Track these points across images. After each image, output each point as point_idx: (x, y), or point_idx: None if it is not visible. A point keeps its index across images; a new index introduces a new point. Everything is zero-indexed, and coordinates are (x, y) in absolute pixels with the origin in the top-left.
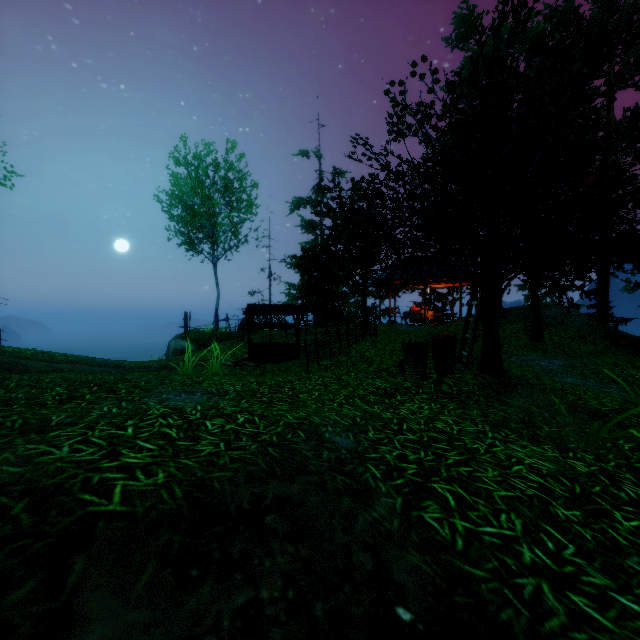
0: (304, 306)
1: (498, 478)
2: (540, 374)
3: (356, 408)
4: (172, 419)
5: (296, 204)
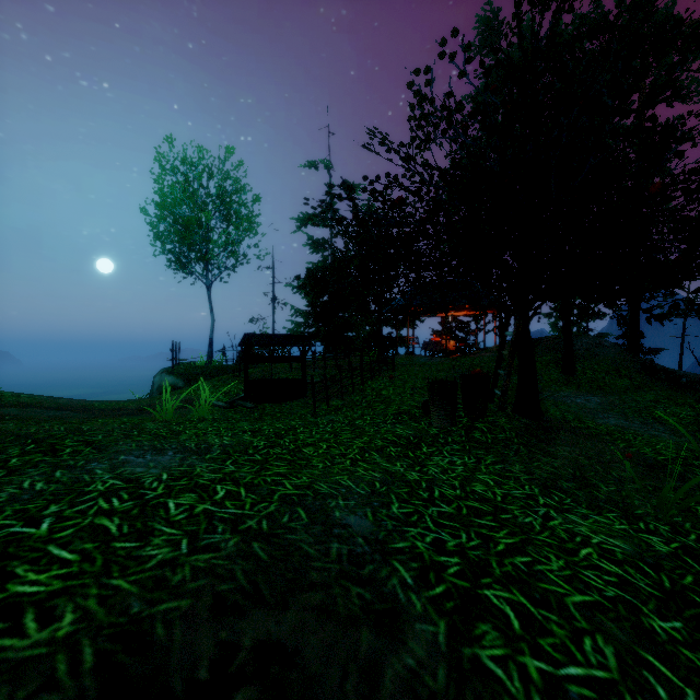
0: (312, 335)
1: (566, 572)
2: (580, 414)
3: (374, 467)
4: (119, 500)
5: (303, 220)
